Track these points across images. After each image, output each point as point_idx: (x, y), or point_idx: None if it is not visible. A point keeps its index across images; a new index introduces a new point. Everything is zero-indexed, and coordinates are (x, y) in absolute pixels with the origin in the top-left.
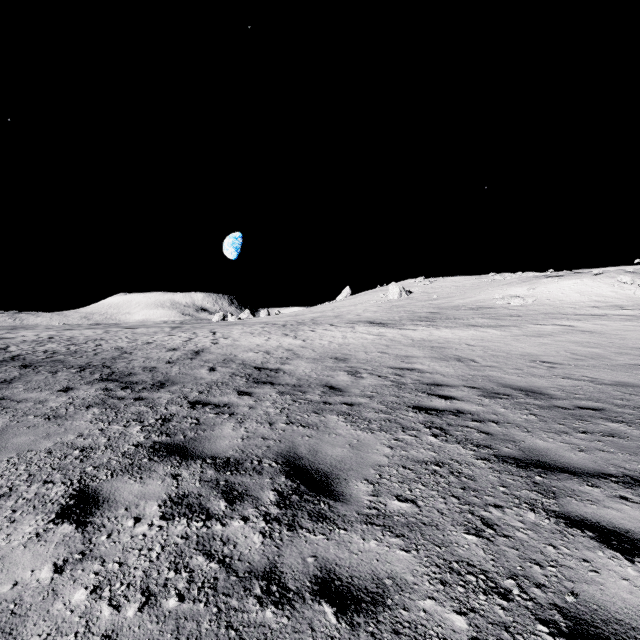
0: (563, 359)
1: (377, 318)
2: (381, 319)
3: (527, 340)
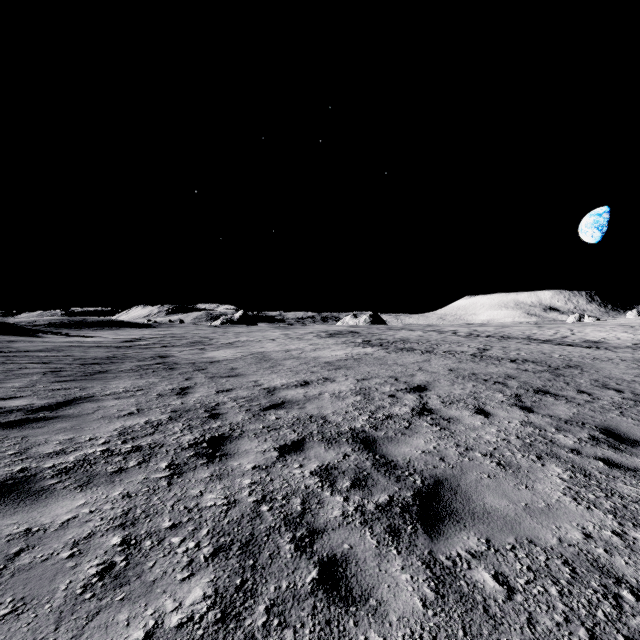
0: None
1: None
2: None
3: None
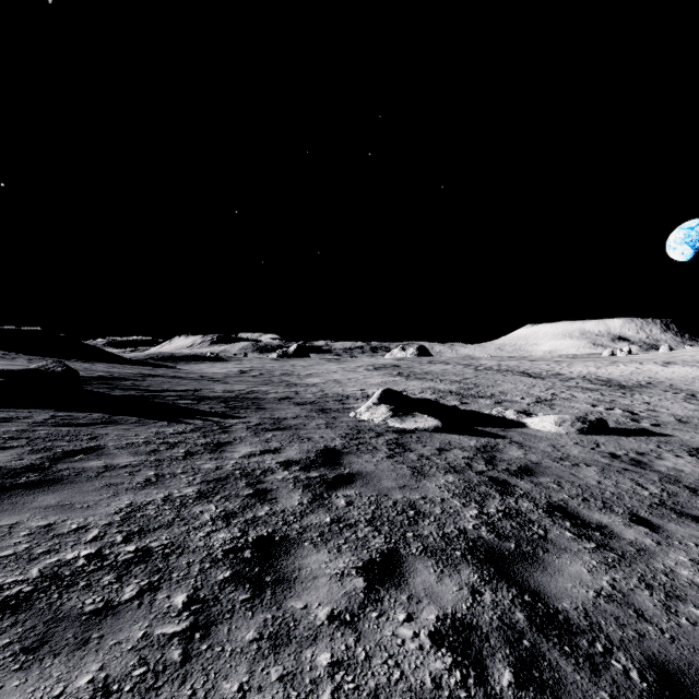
0: (661, 377)
1: (685, 360)
2: (683, 360)
3: (691, 373)
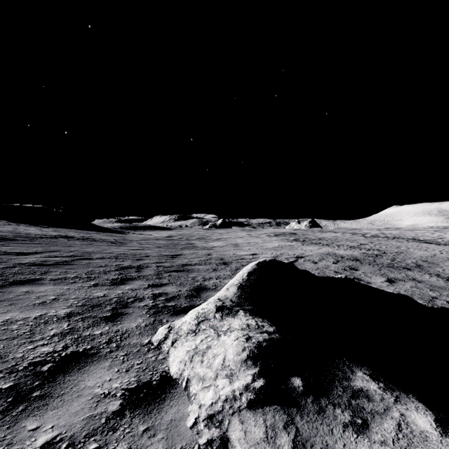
0: None
1: None
2: None
3: None
